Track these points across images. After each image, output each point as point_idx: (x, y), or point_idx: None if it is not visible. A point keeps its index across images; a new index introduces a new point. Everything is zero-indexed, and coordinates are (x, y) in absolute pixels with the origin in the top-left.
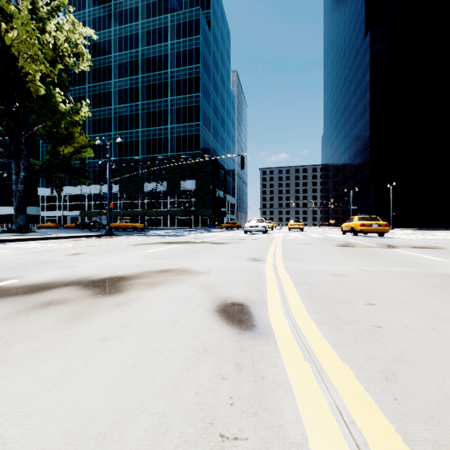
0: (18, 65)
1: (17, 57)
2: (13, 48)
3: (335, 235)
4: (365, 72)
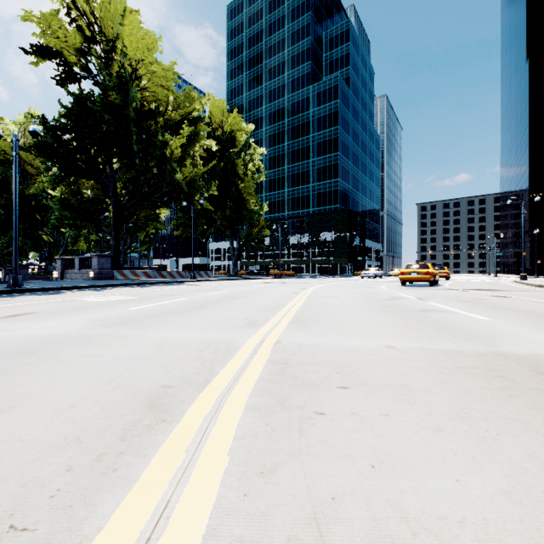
0: (243, 197)
1: (243, 194)
2: (242, 191)
3: None
4: (526, 102)
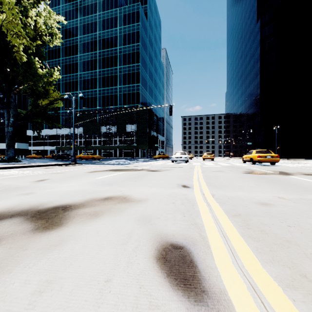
0: (7, 40)
1: (6, 34)
2: (3, 27)
3: (239, 164)
4: (257, 48)
